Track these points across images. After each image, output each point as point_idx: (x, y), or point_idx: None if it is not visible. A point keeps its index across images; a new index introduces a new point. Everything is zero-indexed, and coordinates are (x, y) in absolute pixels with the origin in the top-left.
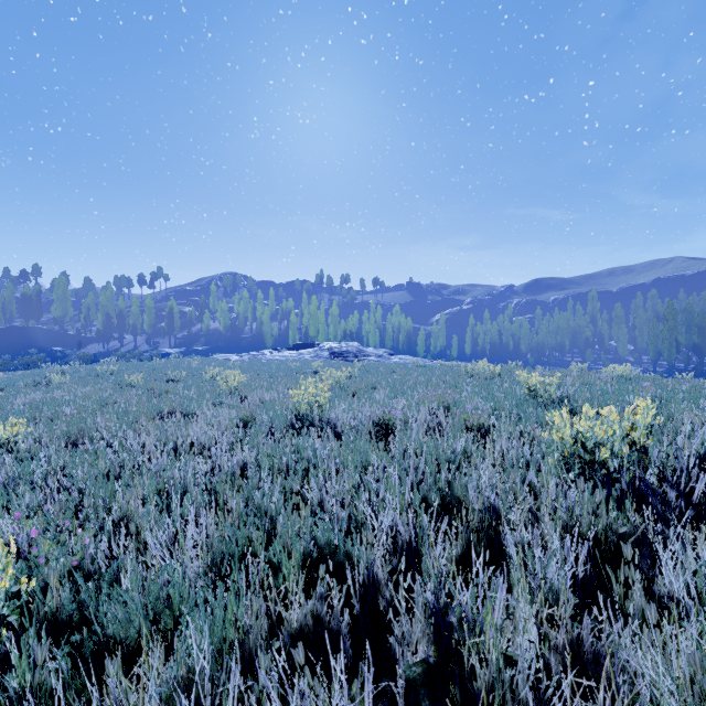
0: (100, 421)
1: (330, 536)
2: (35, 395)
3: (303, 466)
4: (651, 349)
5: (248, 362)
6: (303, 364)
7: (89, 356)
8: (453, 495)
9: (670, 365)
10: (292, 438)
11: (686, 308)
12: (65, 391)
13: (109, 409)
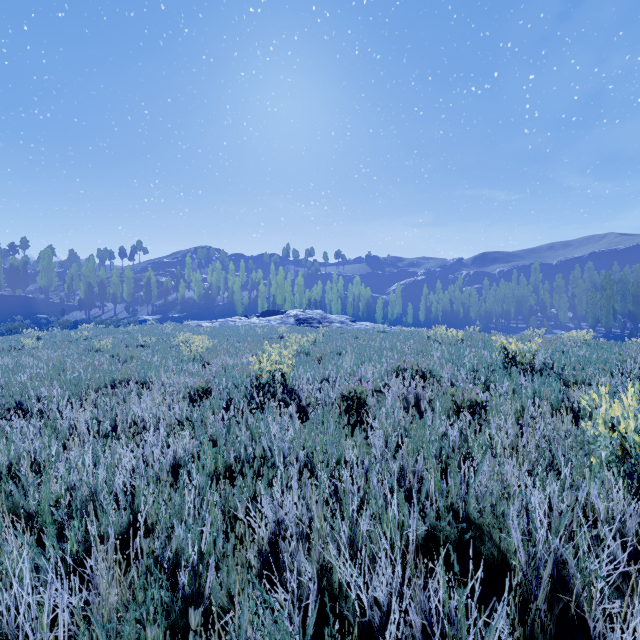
0: (44, 392)
1: (286, 639)
2: (2, 361)
3: (256, 464)
4: (590, 316)
5: (219, 328)
6: (271, 330)
7: (70, 323)
8: (472, 521)
9: (607, 331)
10: (249, 416)
11: (621, 278)
12: (34, 356)
13: (62, 377)
